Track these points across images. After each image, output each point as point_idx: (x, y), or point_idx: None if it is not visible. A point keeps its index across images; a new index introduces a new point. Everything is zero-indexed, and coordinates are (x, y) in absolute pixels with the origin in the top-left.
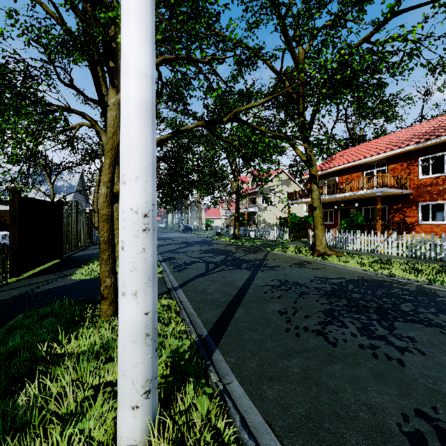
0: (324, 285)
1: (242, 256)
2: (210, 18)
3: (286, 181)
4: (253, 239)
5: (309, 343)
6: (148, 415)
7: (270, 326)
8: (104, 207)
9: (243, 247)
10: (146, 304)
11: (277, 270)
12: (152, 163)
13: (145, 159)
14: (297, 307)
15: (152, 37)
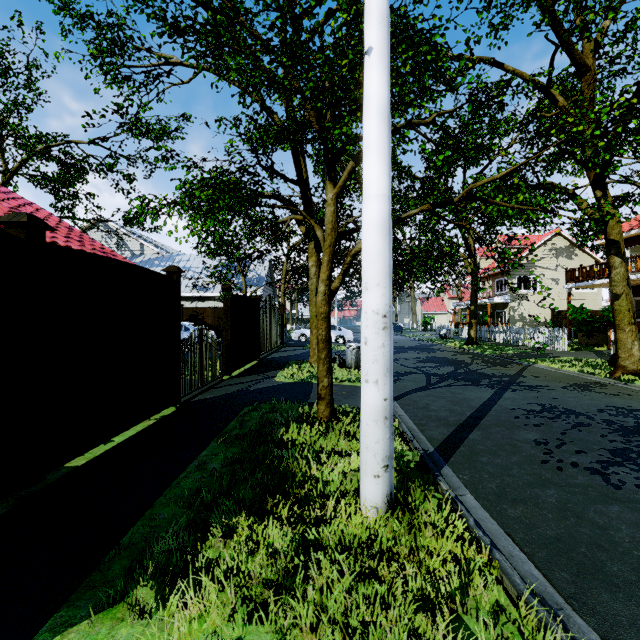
0: (622, 418)
1: (482, 368)
2: (433, 48)
3: (565, 250)
4: (501, 345)
5: (576, 479)
6: (386, 486)
7: (519, 454)
8: (323, 305)
9: (483, 357)
10: (385, 392)
11: (538, 392)
12: (389, 270)
13: (384, 268)
14: (565, 440)
15: (389, 160)
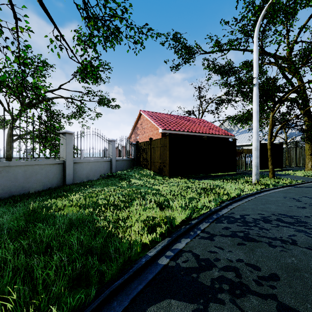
0: None
1: None
2: None
3: None
4: None
5: None
6: (255, 178)
7: None
8: (268, 146)
9: None
10: (255, 161)
11: None
12: (256, 140)
13: (255, 139)
14: None
15: (257, 120)
